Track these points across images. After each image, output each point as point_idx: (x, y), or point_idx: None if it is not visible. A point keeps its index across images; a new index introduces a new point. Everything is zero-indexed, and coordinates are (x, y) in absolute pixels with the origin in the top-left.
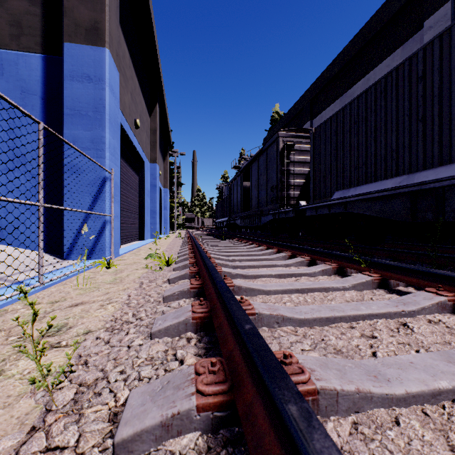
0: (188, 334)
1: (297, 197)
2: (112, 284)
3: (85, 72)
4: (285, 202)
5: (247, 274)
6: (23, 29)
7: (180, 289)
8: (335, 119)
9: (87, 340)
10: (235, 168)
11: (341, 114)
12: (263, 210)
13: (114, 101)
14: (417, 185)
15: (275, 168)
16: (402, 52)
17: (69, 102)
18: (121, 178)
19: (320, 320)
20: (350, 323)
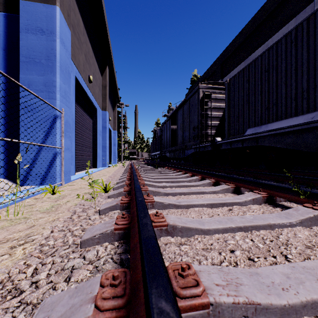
0: None
1: (213, 135)
2: (45, 212)
3: (39, 26)
4: (204, 138)
5: (179, 204)
6: None
7: (102, 231)
8: (248, 69)
9: None
10: (165, 116)
11: (253, 65)
12: (186, 145)
13: (65, 53)
14: None
15: (196, 112)
16: (295, 22)
17: (24, 51)
18: (77, 120)
19: (313, 306)
20: None
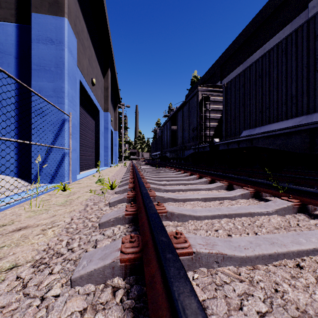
0: (114, 281)
1: (212, 136)
2: (62, 206)
3: (48, 36)
4: (203, 139)
5: (177, 198)
6: (0, 4)
7: (116, 216)
8: (243, 75)
9: (5, 281)
10: (165, 116)
11: (248, 70)
12: (186, 146)
13: (72, 60)
14: (316, 123)
15: (195, 114)
16: (291, 27)
17: (36, 60)
18: (81, 121)
19: (263, 258)
20: (294, 259)
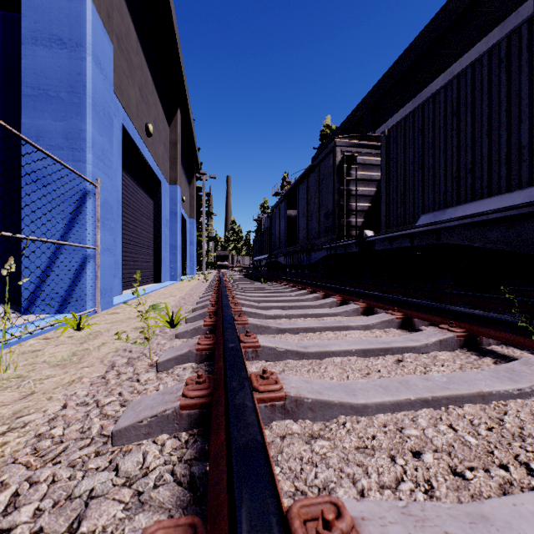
0: None
1: (360, 226)
2: (59, 366)
3: (55, 33)
4: (344, 232)
5: (305, 351)
6: None
7: (156, 411)
8: (421, 112)
9: None
10: (277, 194)
11: (430, 103)
12: (314, 244)
13: (103, 81)
14: None
15: (331, 187)
16: (501, 33)
17: (30, 77)
18: (127, 200)
19: None
20: None
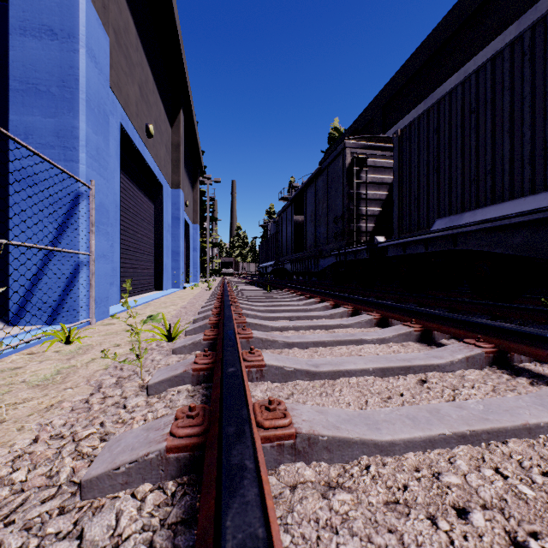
0: None
1: (371, 231)
2: (39, 387)
3: (45, 23)
4: (354, 238)
5: (316, 370)
6: None
7: (137, 455)
8: (436, 110)
9: None
10: (284, 199)
11: (447, 101)
12: (322, 250)
13: (98, 76)
14: None
15: (340, 191)
16: (518, 29)
17: (18, 70)
18: (126, 204)
19: None
20: None
